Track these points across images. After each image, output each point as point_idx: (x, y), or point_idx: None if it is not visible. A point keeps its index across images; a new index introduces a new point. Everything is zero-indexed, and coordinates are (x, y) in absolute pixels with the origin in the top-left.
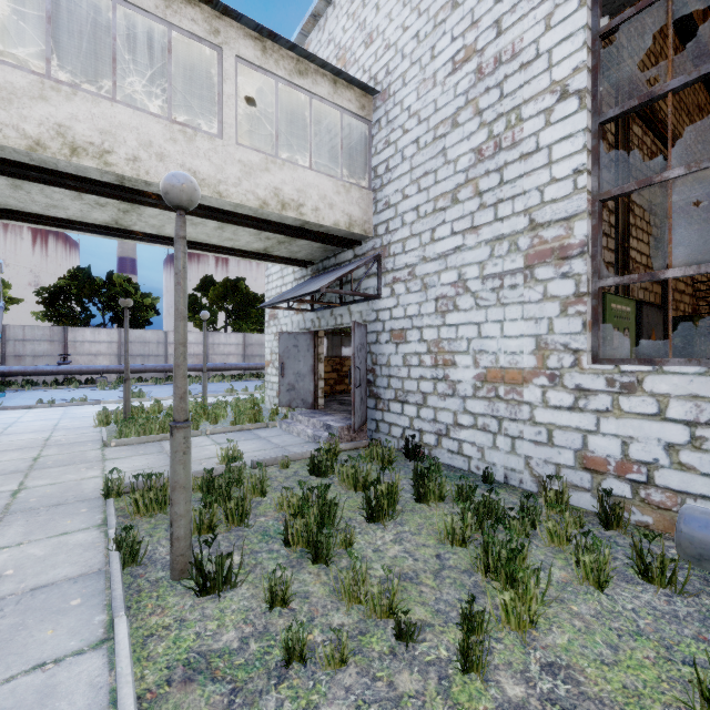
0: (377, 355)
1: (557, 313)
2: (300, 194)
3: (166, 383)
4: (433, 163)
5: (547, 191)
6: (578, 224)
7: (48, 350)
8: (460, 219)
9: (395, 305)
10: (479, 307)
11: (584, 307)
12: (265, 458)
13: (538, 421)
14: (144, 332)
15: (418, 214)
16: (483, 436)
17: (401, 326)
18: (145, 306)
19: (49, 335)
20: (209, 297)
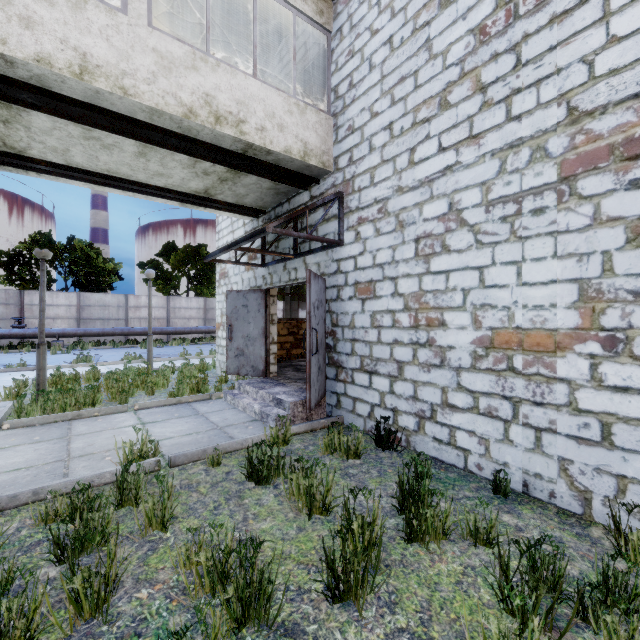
0: (338, 314)
1: (620, 243)
2: (240, 107)
3: (125, 346)
4: (412, 63)
5: (601, 59)
6: None
7: (3, 313)
8: (452, 128)
9: (361, 252)
10: (482, 245)
11: None
12: (189, 452)
13: (584, 407)
14: (104, 296)
15: (392, 133)
16: (487, 424)
17: (368, 278)
18: (108, 271)
19: (4, 298)
20: (170, 263)
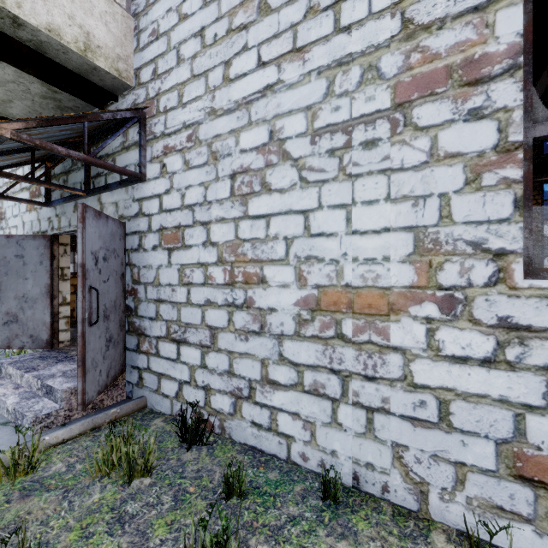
0: (140, 268)
1: (459, 185)
2: None
3: None
4: None
5: None
6: (505, 14)
7: None
8: (274, 38)
9: (167, 189)
10: (307, 184)
11: (518, 171)
12: None
13: (420, 382)
14: None
15: (203, 41)
16: (313, 404)
17: (175, 222)
18: None
19: None
20: None
